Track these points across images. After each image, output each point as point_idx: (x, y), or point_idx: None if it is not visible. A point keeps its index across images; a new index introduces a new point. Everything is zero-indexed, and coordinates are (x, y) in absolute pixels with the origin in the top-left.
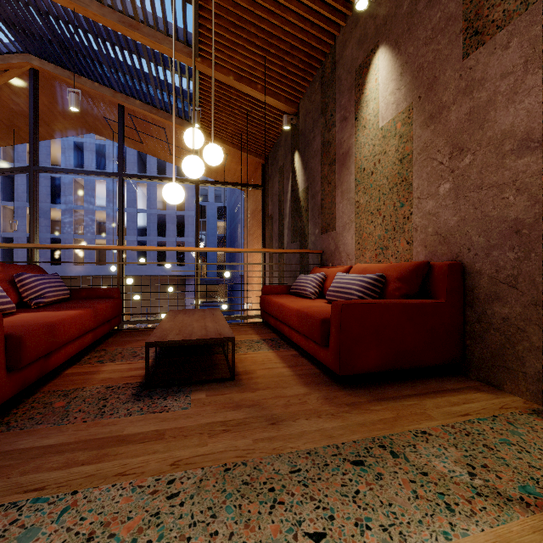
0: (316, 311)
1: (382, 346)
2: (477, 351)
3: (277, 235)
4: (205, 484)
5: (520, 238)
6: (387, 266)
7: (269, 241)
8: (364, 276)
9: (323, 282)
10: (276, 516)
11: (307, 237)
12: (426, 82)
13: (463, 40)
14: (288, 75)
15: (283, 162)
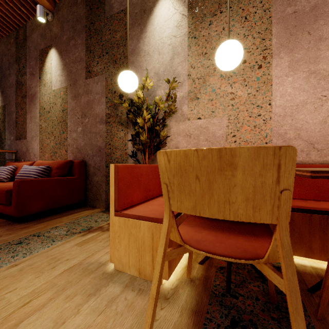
0: (4, 187)
1: (44, 199)
2: (90, 195)
3: None
4: None
5: (101, 153)
6: (52, 162)
7: None
8: (39, 167)
9: (15, 171)
10: None
11: (4, 140)
12: (73, 80)
13: (86, 71)
14: None
15: None
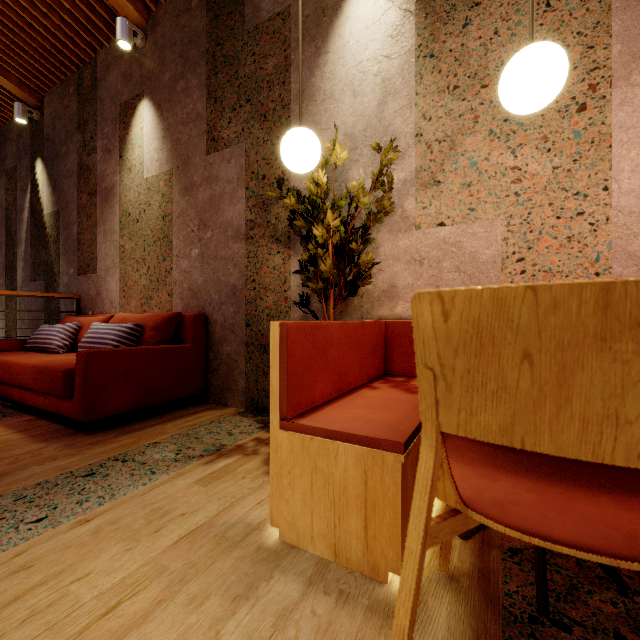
0: (59, 364)
1: (132, 388)
2: (214, 381)
3: (2, 267)
4: None
5: (236, 298)
6: (146, 316)
7: None
8: (121, 325)
9: (77, 334)
10: None
11: (57, 276)
12: (183, 157)
13: (207, 139)
14: (23, 54)
15: (16, 164)
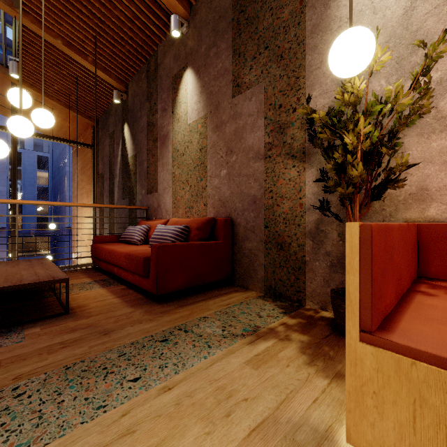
0: (140, 253)
1: (185, 272)
2: (238, 270)
3: (107, 191)
4: (50, 381)
5: (256, 206)
6: (191, 220)
7: (99, 196)
8: (176, 226)
9: (148, 232)
10: (108, 379)
11: (135, 195)
12: (214, 104)
13: (232, 86)
14: (118, 59)
15: (114, 129)
